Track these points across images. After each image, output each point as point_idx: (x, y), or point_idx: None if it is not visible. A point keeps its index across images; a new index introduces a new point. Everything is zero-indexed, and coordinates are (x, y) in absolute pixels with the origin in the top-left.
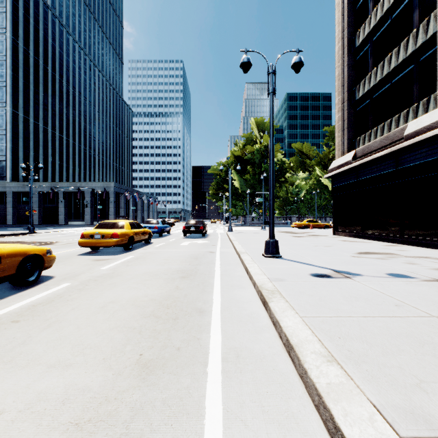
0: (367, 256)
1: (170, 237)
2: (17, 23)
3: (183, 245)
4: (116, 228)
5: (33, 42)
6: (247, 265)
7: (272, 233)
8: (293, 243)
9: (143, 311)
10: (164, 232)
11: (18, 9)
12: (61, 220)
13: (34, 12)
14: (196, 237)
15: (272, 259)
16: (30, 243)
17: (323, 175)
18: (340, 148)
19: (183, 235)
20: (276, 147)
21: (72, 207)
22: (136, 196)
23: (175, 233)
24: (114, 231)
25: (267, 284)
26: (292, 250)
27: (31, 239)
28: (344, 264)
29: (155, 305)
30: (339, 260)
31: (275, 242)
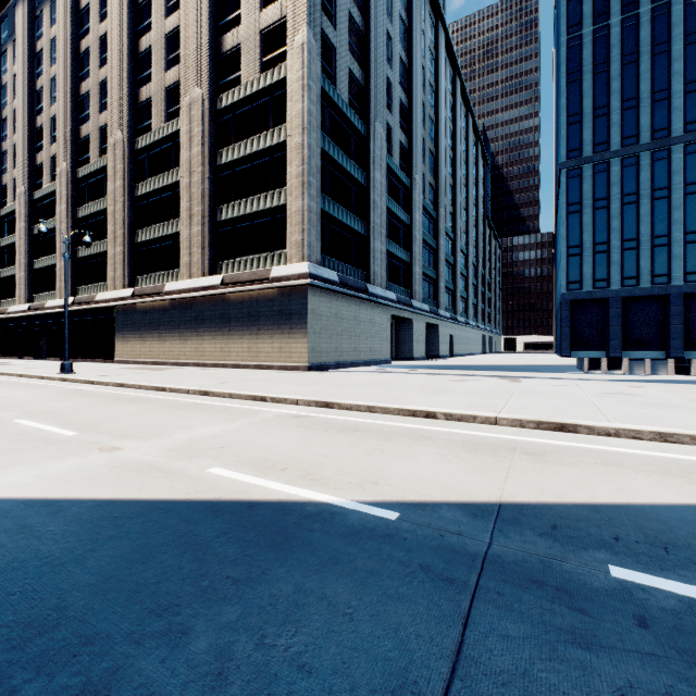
0: None
1: None
2: None
3: None
4: None
5: None
6: None
7: None
8: None
9: None
10: None
11: None
12: None
13: None
14: None
15: None
16: None
17: None
18: None
19: None
20: None
21: None
22: None
23: None
24: None
25: None
26: None
27: None
28: None
29: None
30: None
31: None
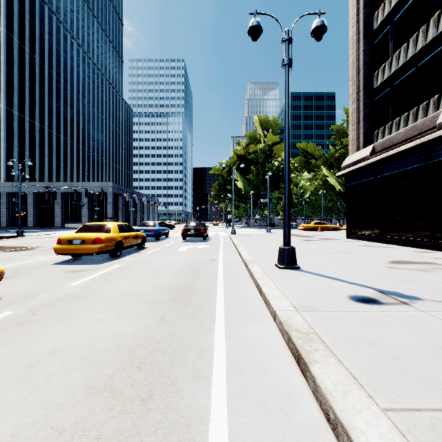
0: (405, 266)
1: (167, 240)
2: (12, 18)
3: (180, 250)
4: (101, 232)
5: (28, 38)
6: (259, 281)
7: (287, 239)
8: (307, 249)
9: (95, 375)
10: (162, 235)
11: (12, 3)
12: (58, 222)
13: (30, 7)
14: (196, 241)
15: (288, 272)
16: (9, 248)
17: (329, 175)
18: (355, 142)
19: (182, 238)
20: (280, 146)
21: (68, 208)
22: (135, 197)
23: (174, 236)
24: (97, 235)
25: (295, 318)
26: (309, 258)
27: (14, 243)
28: (385, 279)
29: (119, 360)
30: (374, 273)
31: (292, 250)
